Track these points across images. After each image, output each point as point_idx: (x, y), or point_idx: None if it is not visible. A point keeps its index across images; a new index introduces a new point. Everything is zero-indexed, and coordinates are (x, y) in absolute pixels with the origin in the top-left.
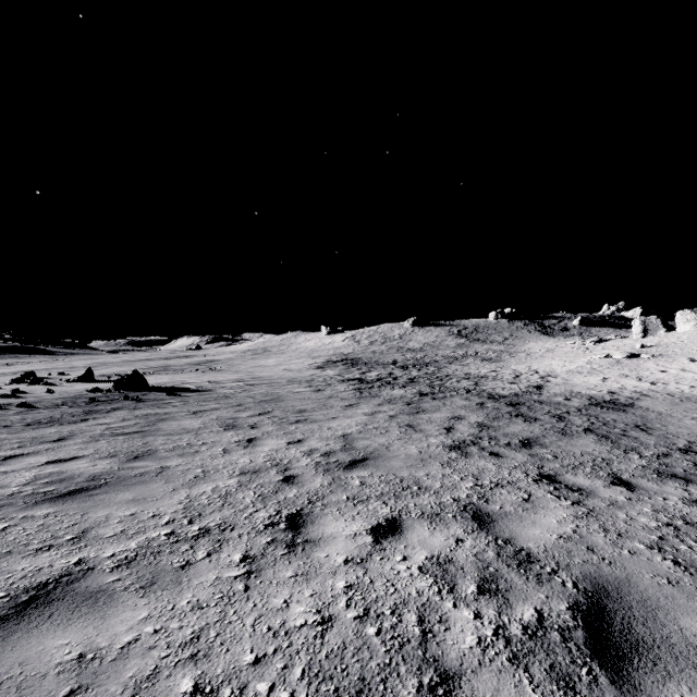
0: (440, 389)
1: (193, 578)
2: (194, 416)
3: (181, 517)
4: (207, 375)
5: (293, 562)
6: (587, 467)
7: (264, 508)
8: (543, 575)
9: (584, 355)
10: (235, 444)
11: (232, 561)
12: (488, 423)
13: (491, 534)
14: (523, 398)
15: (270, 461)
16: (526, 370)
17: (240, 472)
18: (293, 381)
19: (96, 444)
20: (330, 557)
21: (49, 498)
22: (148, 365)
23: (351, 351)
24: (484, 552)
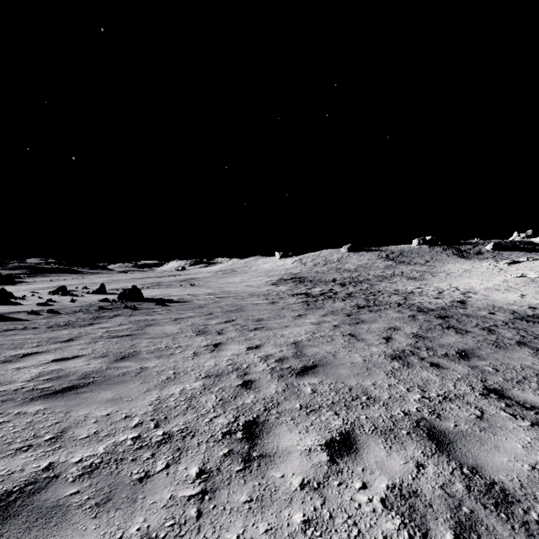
0: (374, 302)
1: (148, 496)
2: (174, 322)
3: (149, 420)
4: (188, 289)
5: (248, 482)
6: (532, 382)
7: (223, 413)
8: (531, 524)
9: (499, 275)
10: (204, 348)
11: (188, 476)
12: (422, 334)
13: (453, 459)
14: (450, 311)
15: (232, 365)
16: (447, 287)
17: (205, 374)
18: (253, 295)
19: (94, 345)
20: (285, 477)
21: (44, 394)
22: (146, 281)
23: (298, 271)
24: (451, 484)
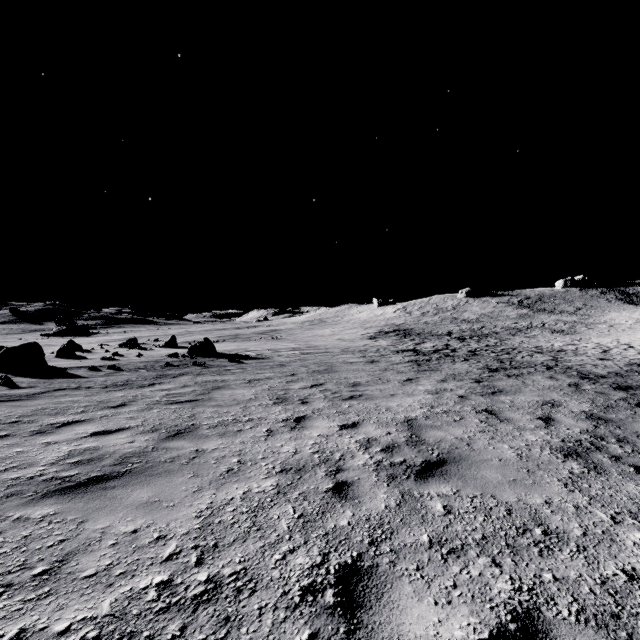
0: (511, 364)
1: None
2: (248, 385)
3: (190, 547)
4: (268, 343)
5: None
6: None
7: (304, 544)
8: None
9: None
10: (282, 424)
11: None
12: (600, 413)
13: None
14: (631, 379)
15: (318, 453)
16: (614, 344)
17: (280, 467)
18: (346, 351)
19: (147, 414)
20: None
21: (62, 487)
22: (223, 333)
23: (402, 322)
24: None
